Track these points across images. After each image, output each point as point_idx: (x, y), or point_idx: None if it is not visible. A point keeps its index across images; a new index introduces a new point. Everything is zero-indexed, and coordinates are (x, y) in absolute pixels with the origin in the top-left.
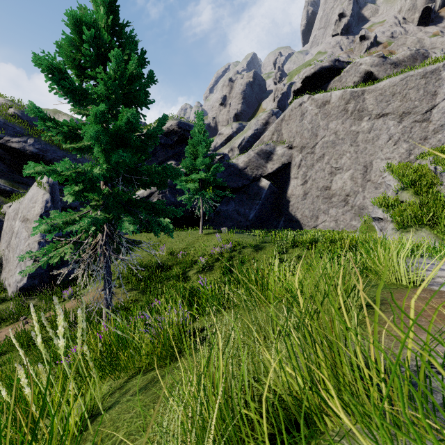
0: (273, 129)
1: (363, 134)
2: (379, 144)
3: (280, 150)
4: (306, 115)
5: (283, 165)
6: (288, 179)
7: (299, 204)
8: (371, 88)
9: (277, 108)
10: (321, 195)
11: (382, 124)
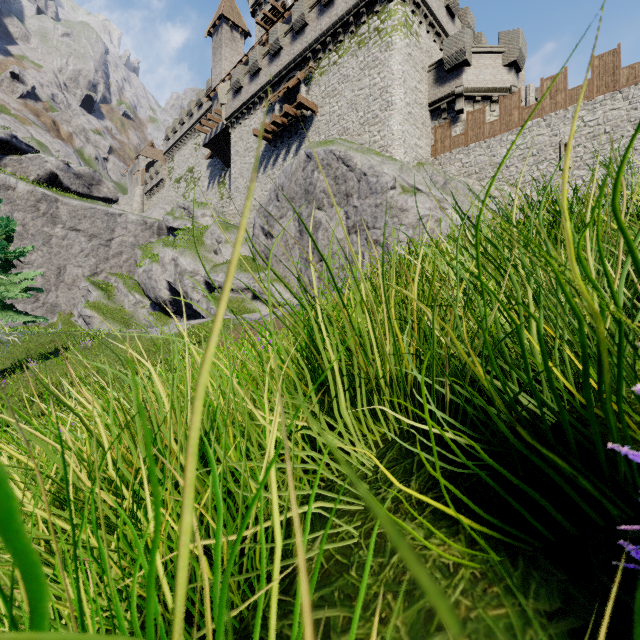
0: None
1: (57, 239)
2: (74, 253)
3: None
4: None
5: None
6: None
7: None
8: (65, 201)
9: None
10: None
11: (76, 237)
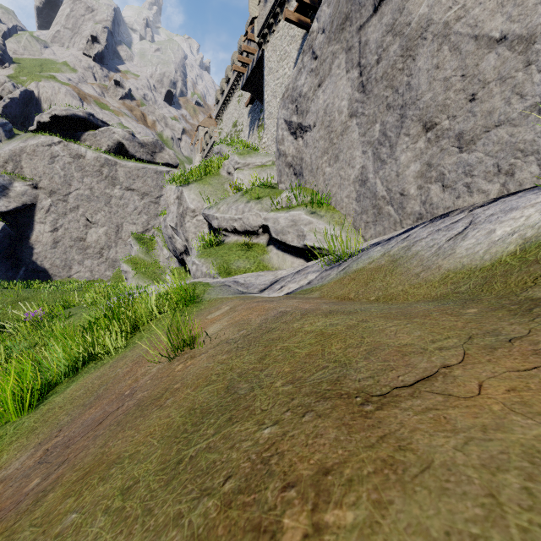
0: (7, 156)
1: (116, 199)
2: (129, 211)
3: (20, 187)
4: (58, 159)
5: (24, 206)
6: (32, 222)
7: (48, 253)
8: (122, 163)
9: (3, 114)
10: (76, 245)
11: (130, 196)
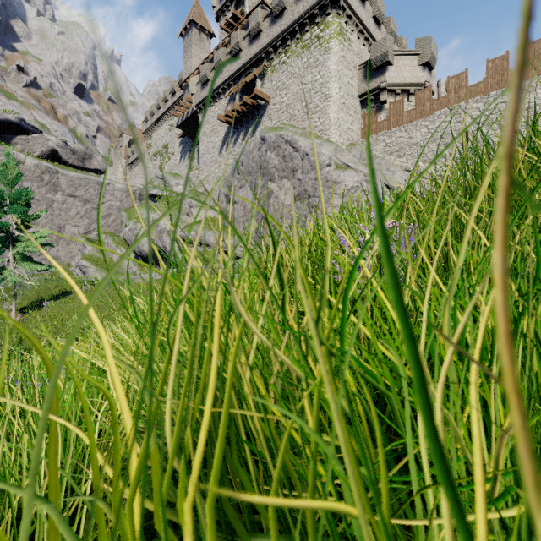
0: None
1: (58, 203)
2: (71, 215)
3: None
4: None
5: None
6: None
7: None
8: (64, 172)
9: None
10: None
11: (73, 202)
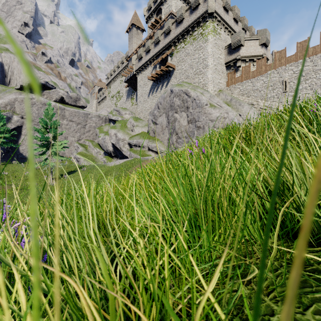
0: (7, 102)
1: (64, 125)
2: (71, 131)
3: (16, 118)
4: (35, 105)
5: (18, 127)
6: (20, 134)
7: (28, 149)
8: (67, 109)
9: None
10: None
11: (72, 124)
